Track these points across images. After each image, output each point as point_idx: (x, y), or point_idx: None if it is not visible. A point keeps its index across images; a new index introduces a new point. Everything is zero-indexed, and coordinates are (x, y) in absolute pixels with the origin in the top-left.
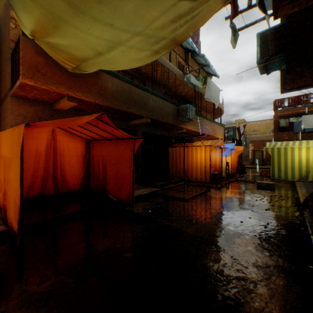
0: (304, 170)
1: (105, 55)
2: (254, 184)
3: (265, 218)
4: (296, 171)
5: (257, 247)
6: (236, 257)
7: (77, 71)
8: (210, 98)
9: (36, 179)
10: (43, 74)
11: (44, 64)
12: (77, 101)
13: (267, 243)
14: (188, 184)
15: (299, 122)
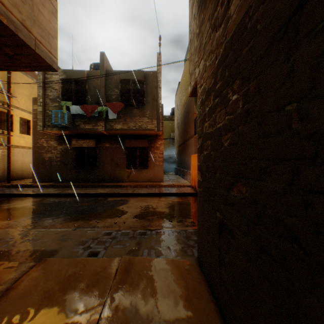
0: None
1: None
2: None
3: None
4: None
5: None
6: None
7: None
8: None
9: None
10: None
11: None
12: None
13: None
14: None
15: None
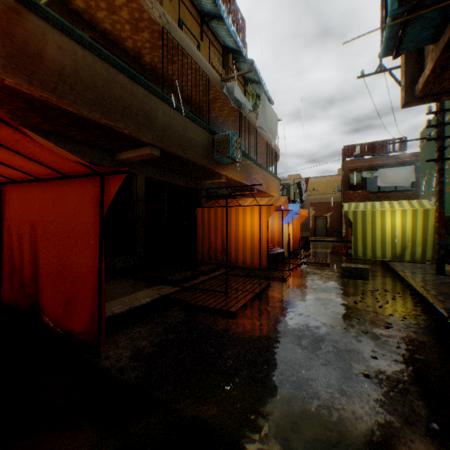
0: (399, 245)
1: None
2: (331, 267)
3: (402, 353)
4: (388, 247)
5: None
6: None
7: None
8: (265, 128)
9: None
10: None
11: None
12: None
13: None
14: (230, 273)
15: (370, 180)
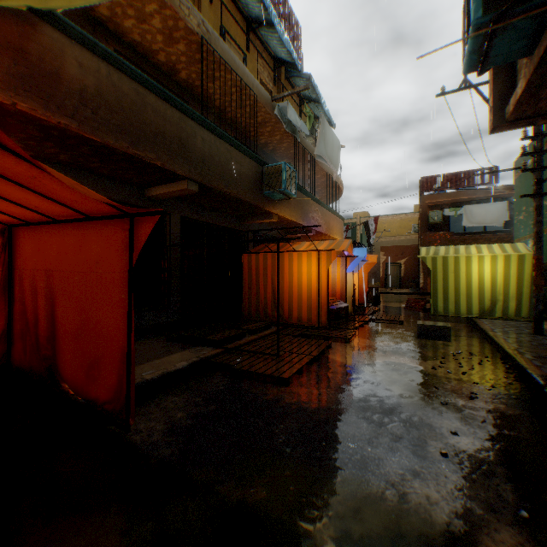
0: (488, 299)
1: None
2: (406, 325)
3: (488, 428)
4: (475, 301)
5: None
6: None
7: None
8: (325, 156)
9: None
10: None
11: None
12: None
13: None
14: (283, 332)
15: (454, 219)
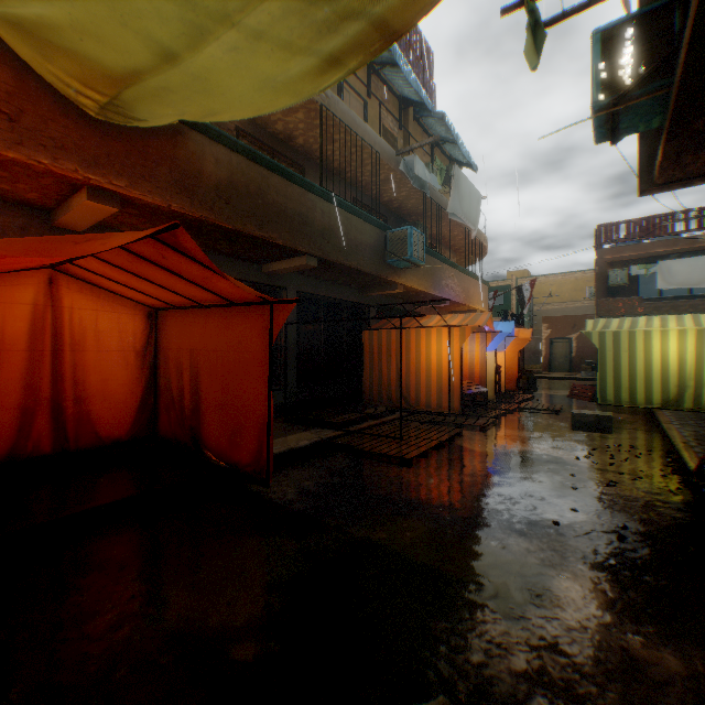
0: (674, 385)
1: (184, 59)
2: (561, 416)
3: (613, 509)
4: (656, 387)
5: (615, 605)
6: (566, 647)
7: (115, 117)
8: (460, 214)
9: (0, 414)
10: (12, 118)
11: (15, 89)
12: (116, 202)
13: (640, 590)
14: (408, 418)
15: (649, 278)
